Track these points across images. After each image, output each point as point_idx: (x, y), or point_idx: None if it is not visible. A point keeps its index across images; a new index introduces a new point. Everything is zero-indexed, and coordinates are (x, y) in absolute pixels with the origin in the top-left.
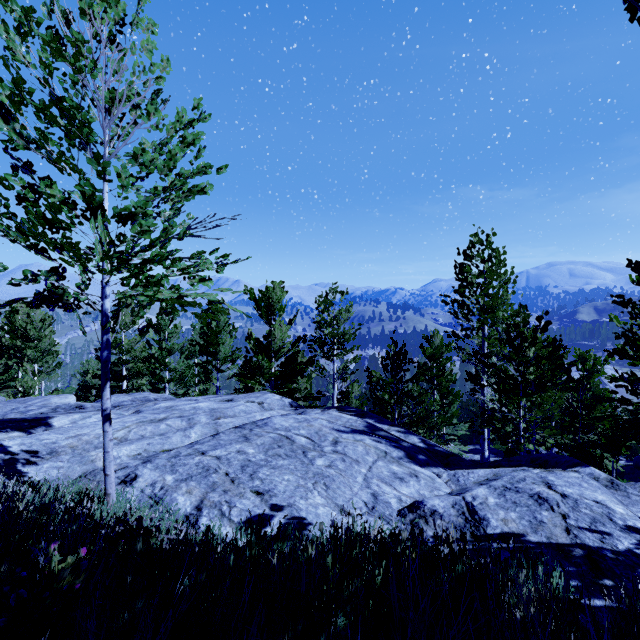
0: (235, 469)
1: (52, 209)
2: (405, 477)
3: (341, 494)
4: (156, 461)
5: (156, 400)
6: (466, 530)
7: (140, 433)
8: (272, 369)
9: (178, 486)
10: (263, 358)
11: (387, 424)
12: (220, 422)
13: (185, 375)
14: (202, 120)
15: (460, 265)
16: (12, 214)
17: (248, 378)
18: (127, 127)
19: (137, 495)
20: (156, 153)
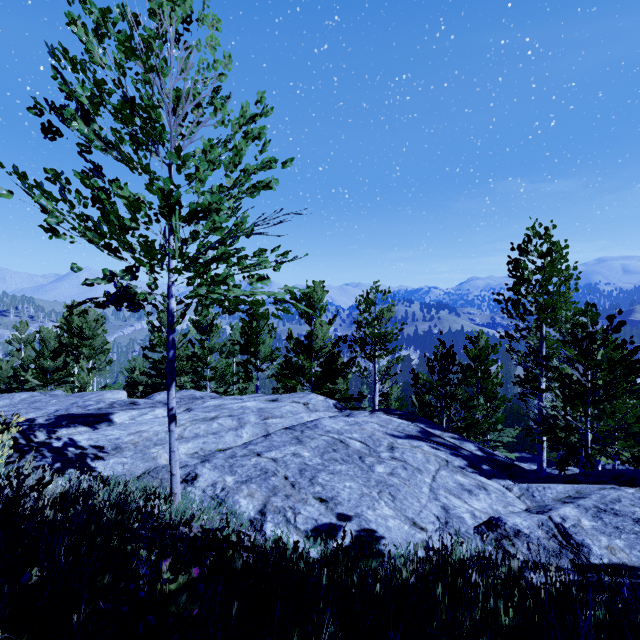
0: (293, 473)
1: (132, 207)
2: (473, 489)
3: (409, 506)
4: (214, 461)
5: (202, 398)
6: (563, 557)
7: (194, 431)
8: (312, 369)
9: (239, 488)
10: (304, 358)
11: (439, 429)
12: (269, 422)
13: (225, 374)
14: (264, 114)
15: (515, 261)
16: (86, 216)
17: (289, 378)
18: (192, 125)
19: (199, 495)
20: (223, 149)
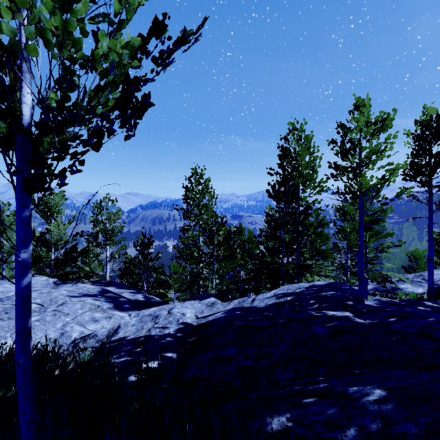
0: None
1: None
2: (100, 319)
3: (33, 336)
4: None
5: None
6: (101, 341)
7: None
8: (52, 258)
9: None
10: (42, 249)
11: (125, 289)
12: None
13: None
14: None
15: (185, 186)
16: None
17: None
18: None
19: None
20: None
